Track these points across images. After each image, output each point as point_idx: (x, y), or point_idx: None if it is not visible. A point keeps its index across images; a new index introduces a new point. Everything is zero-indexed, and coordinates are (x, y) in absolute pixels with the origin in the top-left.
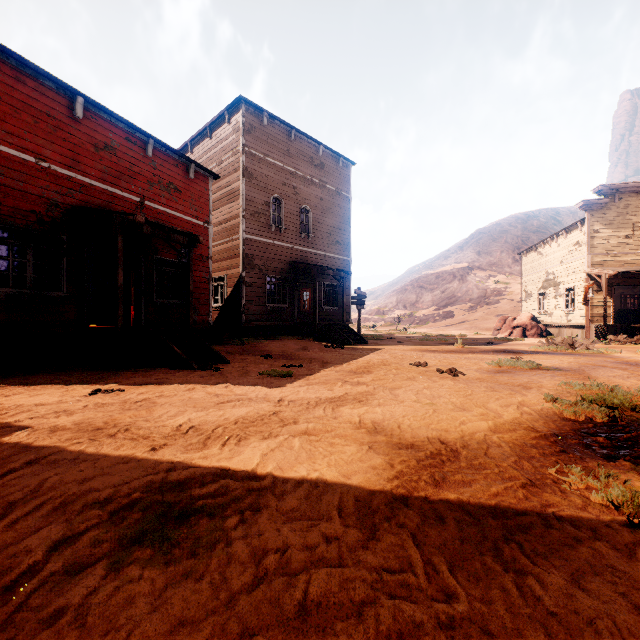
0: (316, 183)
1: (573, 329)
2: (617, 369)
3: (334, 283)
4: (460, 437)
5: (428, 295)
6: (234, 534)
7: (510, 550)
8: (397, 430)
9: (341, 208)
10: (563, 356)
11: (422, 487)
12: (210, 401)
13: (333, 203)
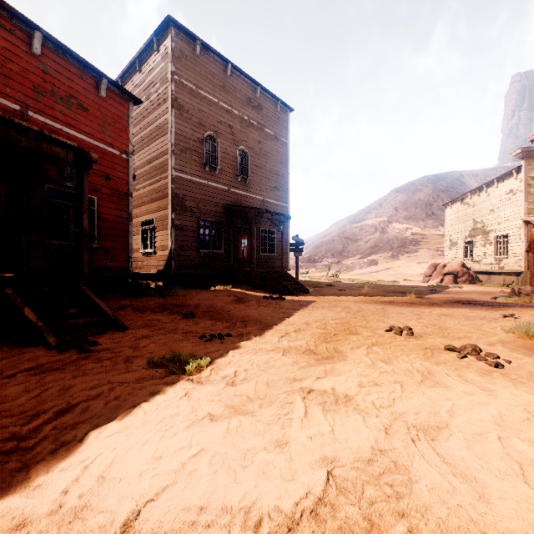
0: (254, 125)
1: (506, 276)
2: None
3: (272, 229)
4: None
5: (353, 245)
6: None
7: None
8: None
9: (279, 153)
10: None
11: None
12: None
13: (271, 148)
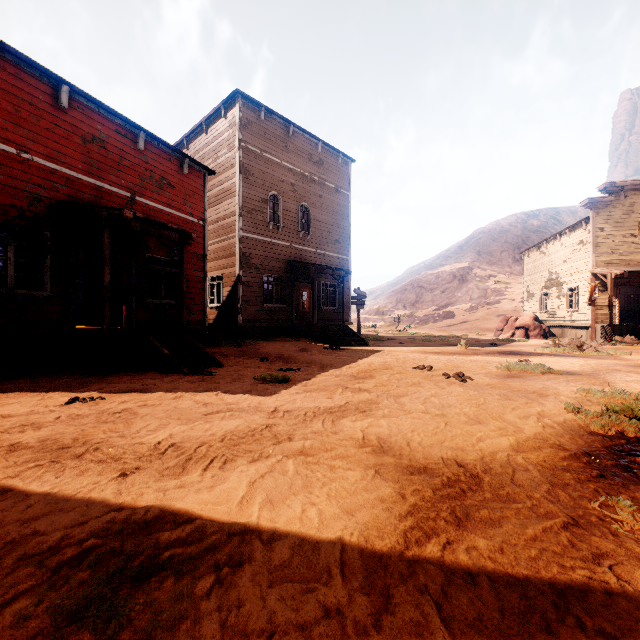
0: (315, 180)
1: (577, 330)
2: (633, 373)
3: (333, 283)
4: (480, 458)
5: (428, 295)
6: (205, 606)
7: (568, 630)
8: (406, 449)
9: (340, 206)
10: (572, 358)
11: (442, 528)
12: (197, 411)
13: (332, 201)
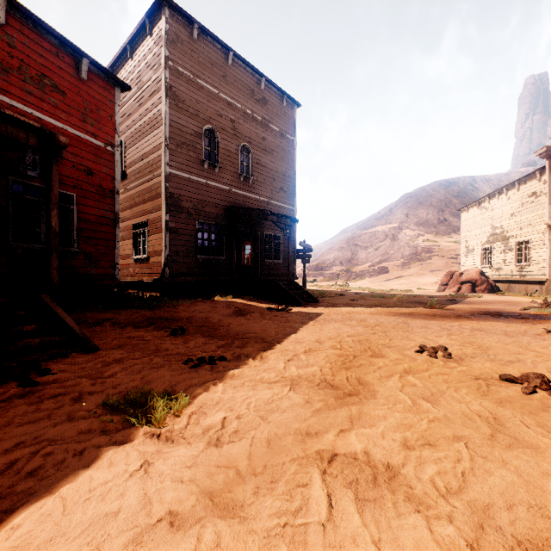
0: (258, 120)
1: (528, 284)
2: None
3: (278, 234)
4: None
5: (362, 252)
6: None
7: None
8: None
9: (285, 152)
10: None
11: None
12: None
13: (277, 145)
